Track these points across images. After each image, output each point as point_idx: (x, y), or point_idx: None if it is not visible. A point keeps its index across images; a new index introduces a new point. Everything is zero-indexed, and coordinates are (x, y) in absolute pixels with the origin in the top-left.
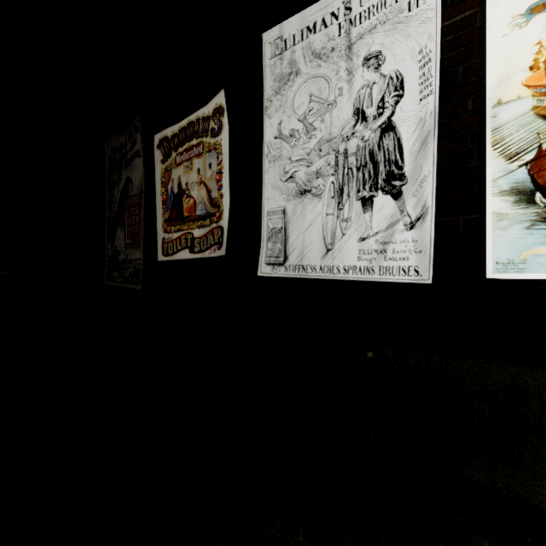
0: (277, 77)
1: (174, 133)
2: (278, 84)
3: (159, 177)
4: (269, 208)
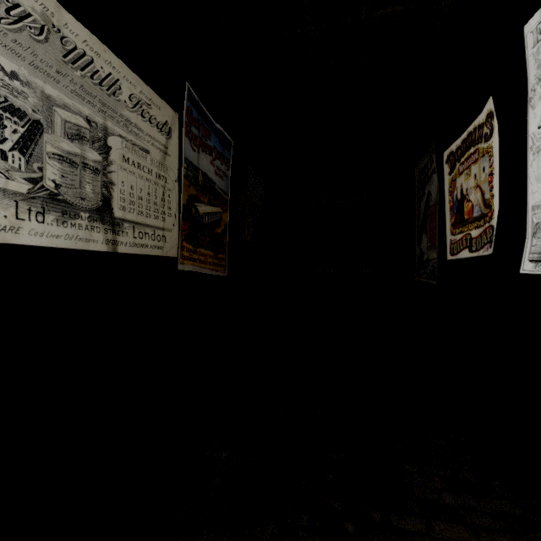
0: (540, 63)
1: (457, 146)
2: (540, 70)
3: (446, 188)
4: (532, 203)
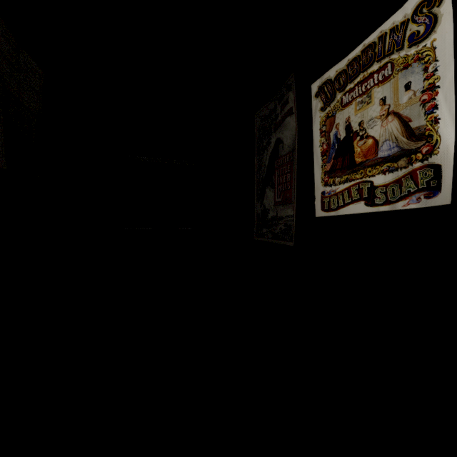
0: None
1: (339, 71)
2: None
3: (317, 128)
4: None
